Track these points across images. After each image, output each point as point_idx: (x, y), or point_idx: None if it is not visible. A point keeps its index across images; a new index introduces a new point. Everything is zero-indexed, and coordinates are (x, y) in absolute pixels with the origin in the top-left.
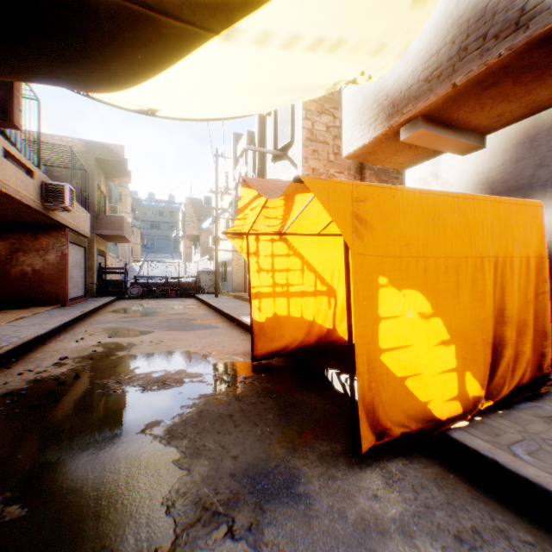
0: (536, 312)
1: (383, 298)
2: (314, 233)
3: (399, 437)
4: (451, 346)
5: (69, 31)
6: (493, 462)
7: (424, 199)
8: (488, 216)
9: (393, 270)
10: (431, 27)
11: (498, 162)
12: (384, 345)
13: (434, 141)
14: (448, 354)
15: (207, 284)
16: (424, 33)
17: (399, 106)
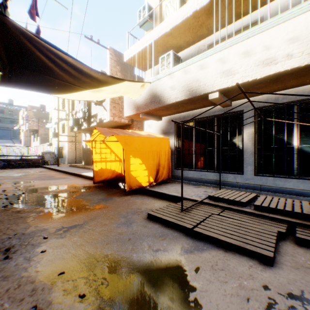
0: (168, 163)
1: (131, 160)
2: (115, 140)
3: (135, 189)
4: (147, 170)
5: (44, 84)
6: (150, 190)
7: (140, 138)
8: (156, 141)
9: (133, 154)
10: (146, 92)
11: (164, 125)
12: (131, 170)
13: (149, 118)
14: (146, 172)
15: (50, 159)
16: (144, 92)
17: (139, 108)
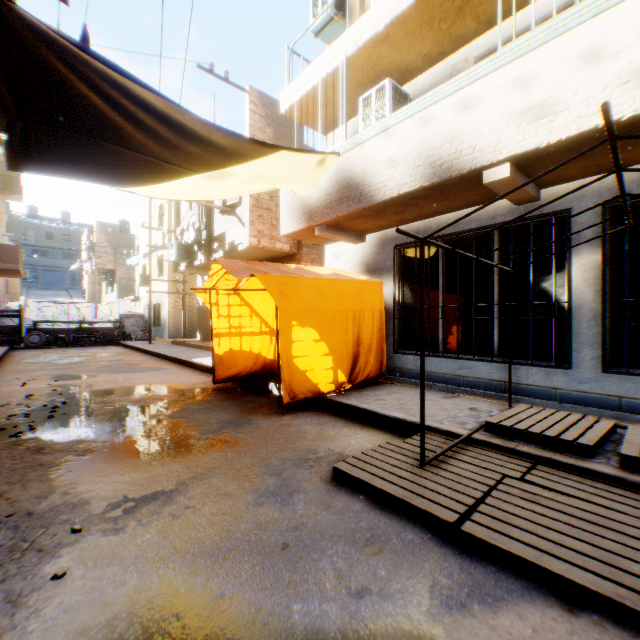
0: (379, 340)
1: (295, 332)
2: (260, 289)
3: (303, 400)
4: (330, 356)
5: (101, 163)
6: (340, 402)
7: (316, 282)
8: (351, 289)
9: (300, 318)
10: (328, 177)
11: (371, 252)
12: (295, 355)
13: (335, 237)
14: (328, 360)
15: (134, 329)
16: (325, 178)
17: (313, 215)
